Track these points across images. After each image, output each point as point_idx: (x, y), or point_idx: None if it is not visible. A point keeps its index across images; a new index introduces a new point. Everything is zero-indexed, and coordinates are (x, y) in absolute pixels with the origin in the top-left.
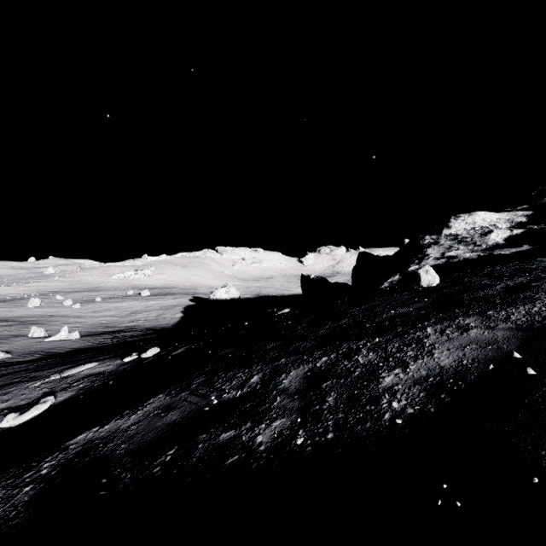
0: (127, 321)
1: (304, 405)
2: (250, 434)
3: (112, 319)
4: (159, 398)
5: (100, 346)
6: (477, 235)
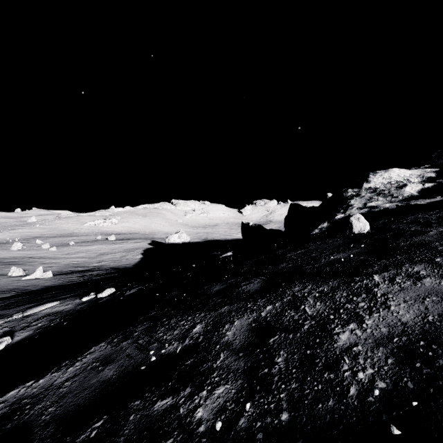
0: (95, 261)
1: (251, 367)
2: (189, 405)
3: (82, 260)
4: (101, 347)
5: (68, 284)
6: (393, 188)
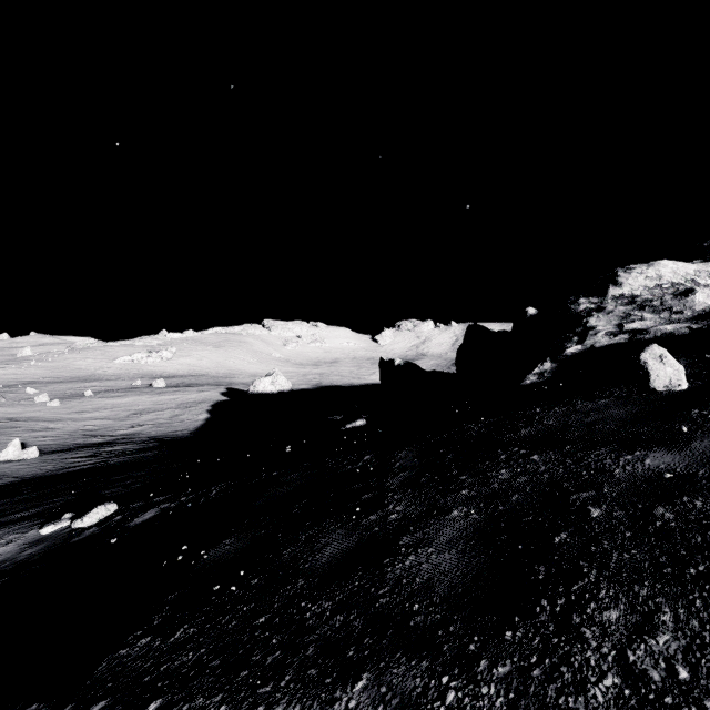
0: (125, 426)
1: None
2: None
3: (103, 423)
4: None
5: (55, 476)
6: (668, 295)
